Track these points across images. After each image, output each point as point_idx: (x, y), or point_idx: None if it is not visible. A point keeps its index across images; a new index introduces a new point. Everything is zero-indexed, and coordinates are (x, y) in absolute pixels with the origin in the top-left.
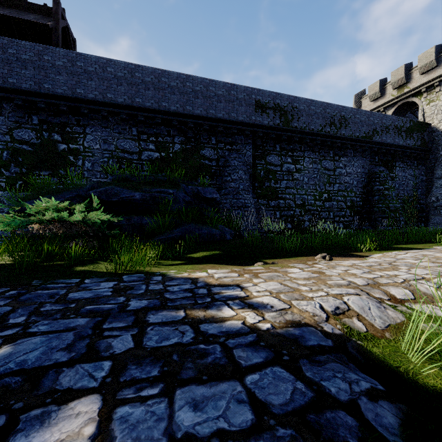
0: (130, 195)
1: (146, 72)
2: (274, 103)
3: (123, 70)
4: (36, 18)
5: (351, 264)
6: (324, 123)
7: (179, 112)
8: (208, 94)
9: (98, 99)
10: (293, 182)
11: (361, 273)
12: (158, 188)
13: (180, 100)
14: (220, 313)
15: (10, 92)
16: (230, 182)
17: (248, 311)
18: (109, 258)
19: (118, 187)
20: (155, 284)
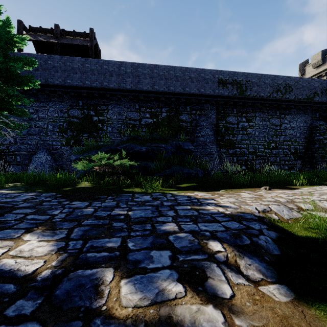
0: (140, 149)
1: (144, 67)
2: (232, 79)
3: (130, 68)
4: (81, 42)
5: (282, 192)
6: (272, 90)
7: (165, 91)
8: (184, 77)
9: (116, 88)
10: (246, 136)
11: (286, 196)
12: (155, 144)
13: (166, 83)
14: (206, 208)
15: (67, 88)
16: (200, 137)
17: (219, 208)
18: (135, 186)
19: (132, 144)
20: (170, 197)
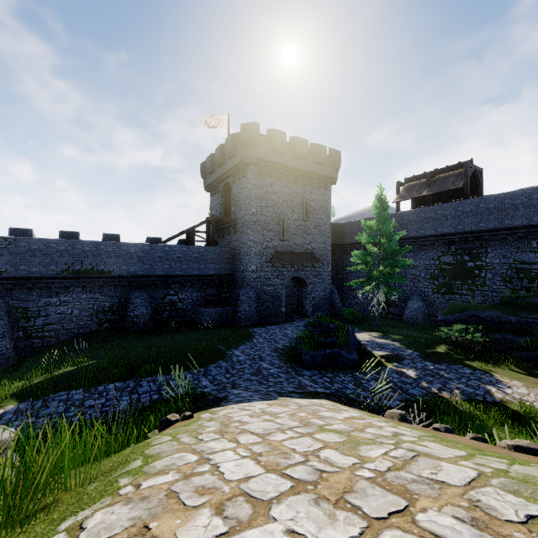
0: (507, 319)
1: None
2: None
3: (520, 197)
4: (453, 182)
5: None
6: None
7: None
8: None
9: (496, 227)
10: None
11: None
12: (533, 315)
13: None
14: (488, 386)
15: (438, 236)
16: None
17: (496, 389)
18: (481, 359)
19: (499, 312)
20: (483, 376)
